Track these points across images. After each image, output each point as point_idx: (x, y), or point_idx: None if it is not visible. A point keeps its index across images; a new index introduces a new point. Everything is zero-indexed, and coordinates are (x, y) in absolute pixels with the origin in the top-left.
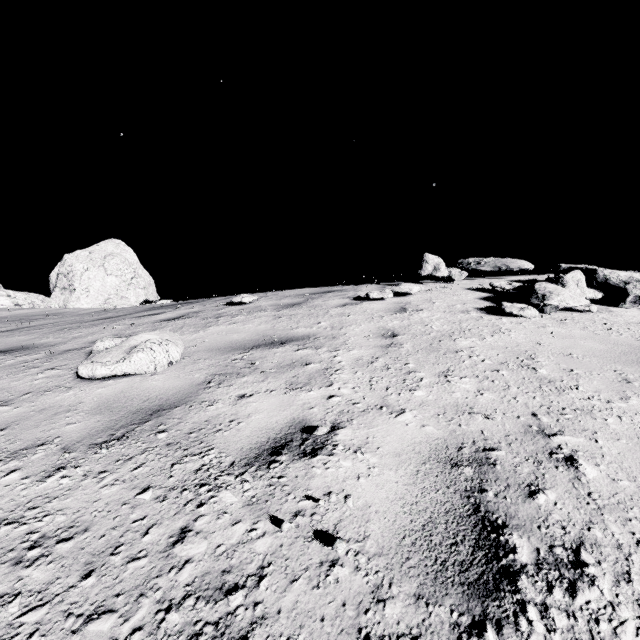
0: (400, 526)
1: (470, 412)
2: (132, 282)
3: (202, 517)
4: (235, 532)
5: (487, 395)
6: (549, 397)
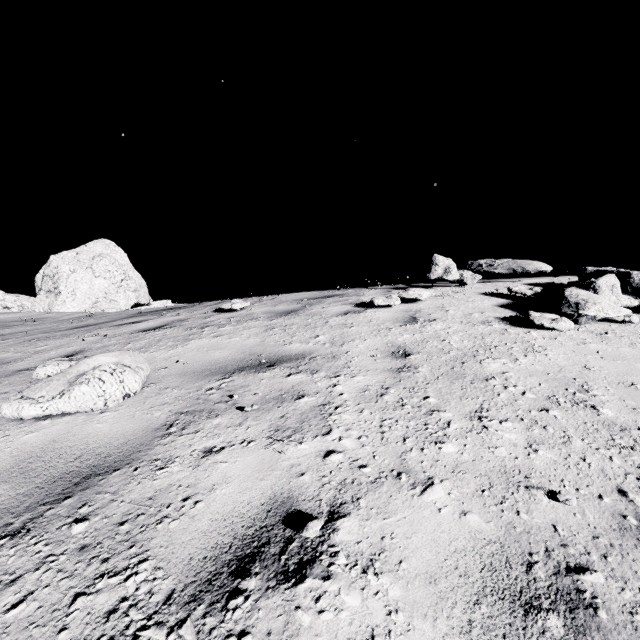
0: None
1: (527, 486)
2: (122, 284)
3: None
4: None
5: (543, 453)
6: (631, 458)
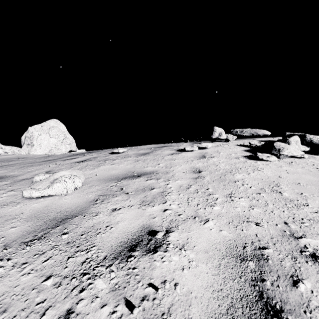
0: (212, 310)
1: (247, 221)
2: (63, 141)
3: (82, 301)
4: (102, 314)
5: (256, 209)
6: (292, 211)
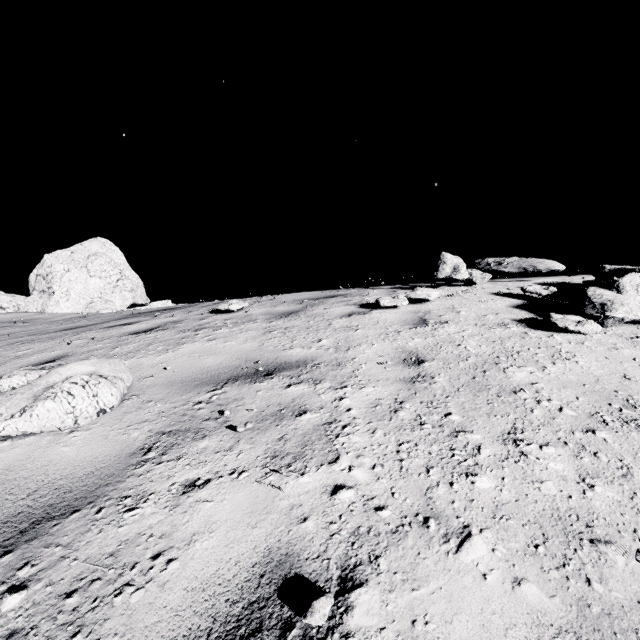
0: None
1: (592, 539)
2: (118, 284)
3: None
4: None
5: (602, 490)
6: None
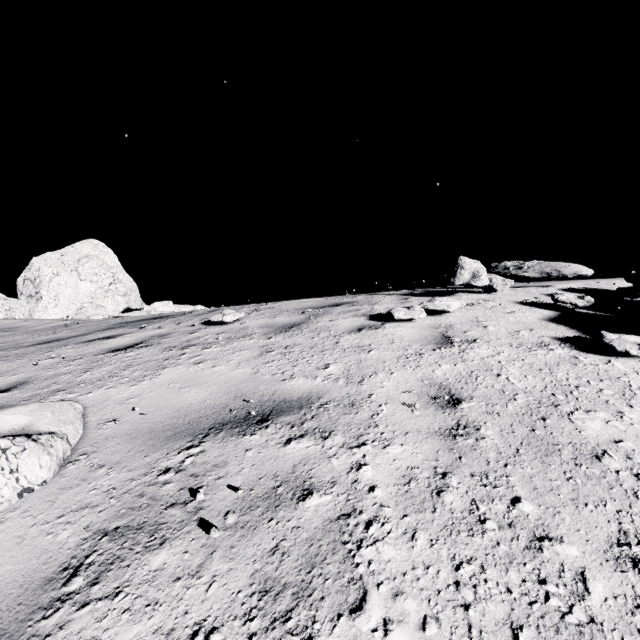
0: None
1: None
2: (110, 288)
3: None
4: None
5: None
6: None
